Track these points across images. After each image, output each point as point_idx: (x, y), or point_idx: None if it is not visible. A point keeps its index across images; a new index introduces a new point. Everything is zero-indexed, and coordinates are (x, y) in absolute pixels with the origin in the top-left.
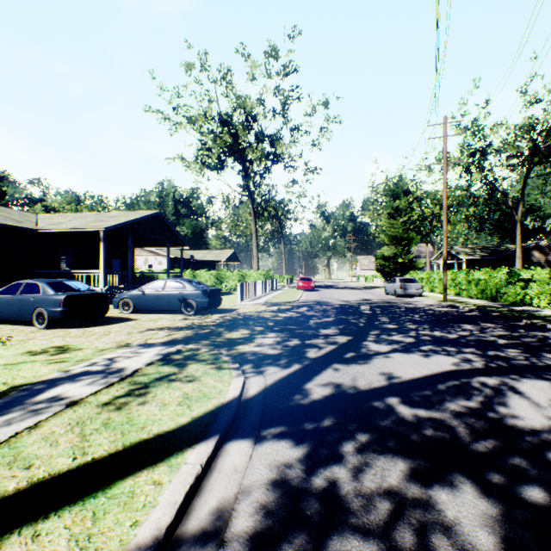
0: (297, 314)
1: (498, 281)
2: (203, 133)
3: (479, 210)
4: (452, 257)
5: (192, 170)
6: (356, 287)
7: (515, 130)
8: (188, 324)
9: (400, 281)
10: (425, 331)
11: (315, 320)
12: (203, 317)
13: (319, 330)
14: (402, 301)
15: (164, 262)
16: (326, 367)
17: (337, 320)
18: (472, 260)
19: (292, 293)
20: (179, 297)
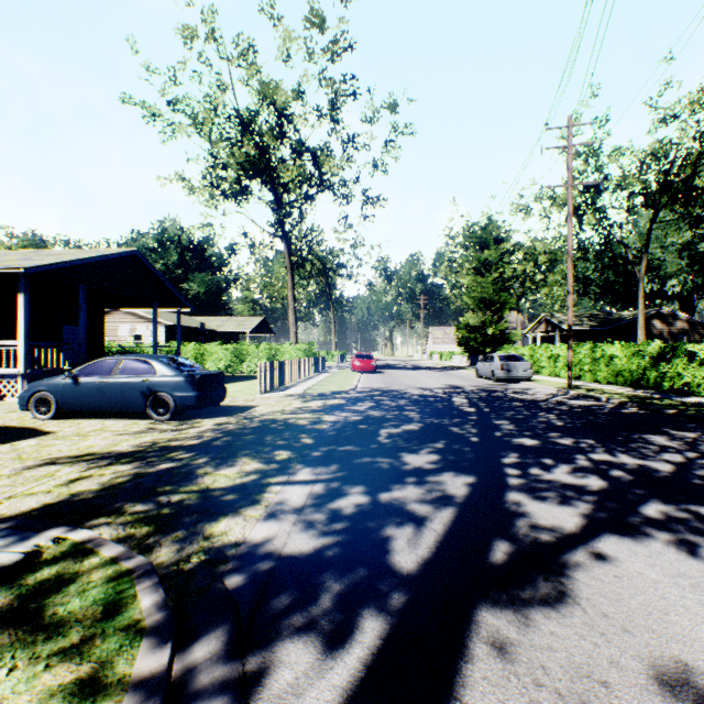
0: (355, 416)
1: (644, 359)
2: (215, 142)
3: (583, 268)
4: (553, 328)
5: (198, 196)
6: (432, 367)
7: (640, 158)
8: (143, 443)
9: (501, 360)
10: (602, 455)
11: (389, 430)
12: (185, 425)
13: (402, 455)
14: (508, 389)
15: (160, 331)
16: (464, 631)
17: (428, 429)
18: (576, 332)
19: (345, 376)
20: (142, 388)
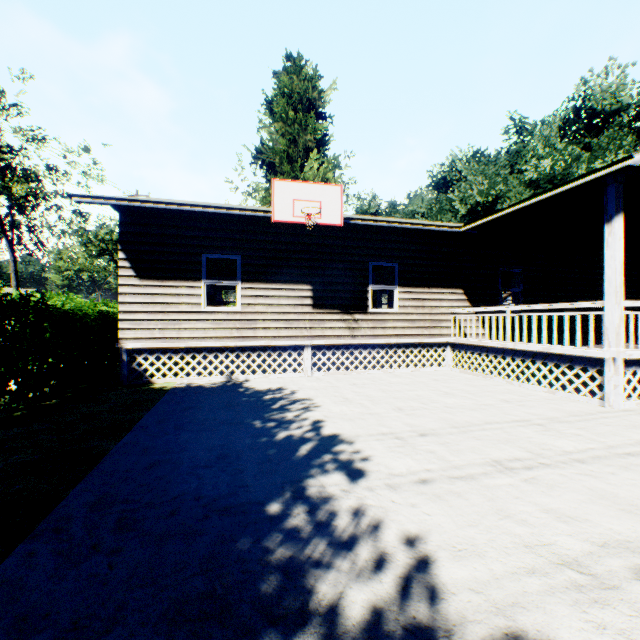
0: None
1: None
2: None
3: None
4: None
5: None
6: None
7: None
8: None
9: None
10: None
11: None
12: None
13: None
14: None
15: None
16: None
17: None
18: None
19: None
20: None
